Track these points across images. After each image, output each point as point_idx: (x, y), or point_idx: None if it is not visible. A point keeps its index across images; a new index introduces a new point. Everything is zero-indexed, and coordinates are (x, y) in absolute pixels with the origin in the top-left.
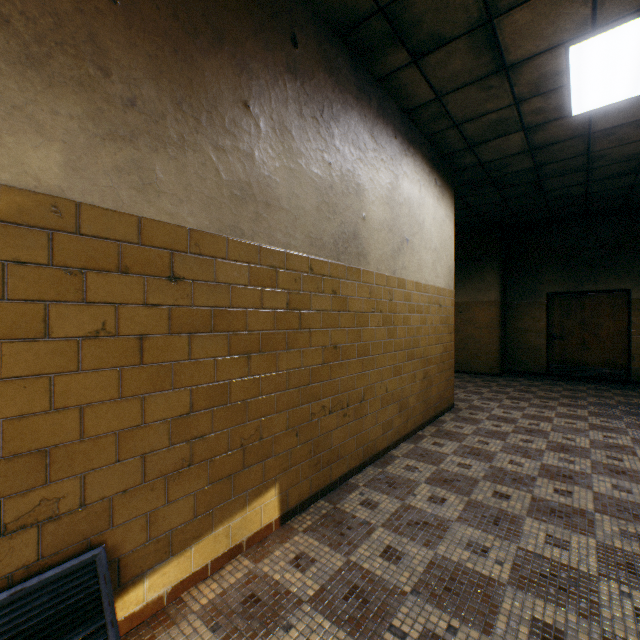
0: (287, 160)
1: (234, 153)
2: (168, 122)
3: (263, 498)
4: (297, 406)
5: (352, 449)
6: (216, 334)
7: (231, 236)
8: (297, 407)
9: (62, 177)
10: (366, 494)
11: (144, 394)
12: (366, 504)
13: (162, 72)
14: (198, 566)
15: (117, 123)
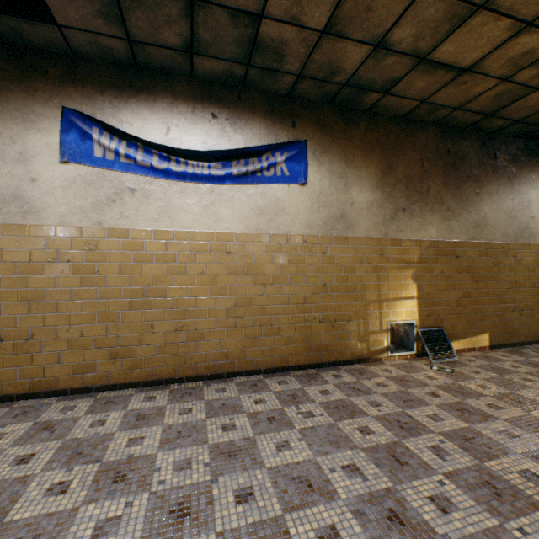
0: (491, 206)
1: (472, 212)
2: (455, 210)
3: (482, 335)
4: (496, 304)
5: (524, 332)
6: (467, 274)
7: (472, 240)
8: (496, 305)
9: (435, 234)
10: (534, 350)
11: (450, 290)
12: (534, 352)
13: (454, 196)
14: (462, 347)
15: (444, 216)
